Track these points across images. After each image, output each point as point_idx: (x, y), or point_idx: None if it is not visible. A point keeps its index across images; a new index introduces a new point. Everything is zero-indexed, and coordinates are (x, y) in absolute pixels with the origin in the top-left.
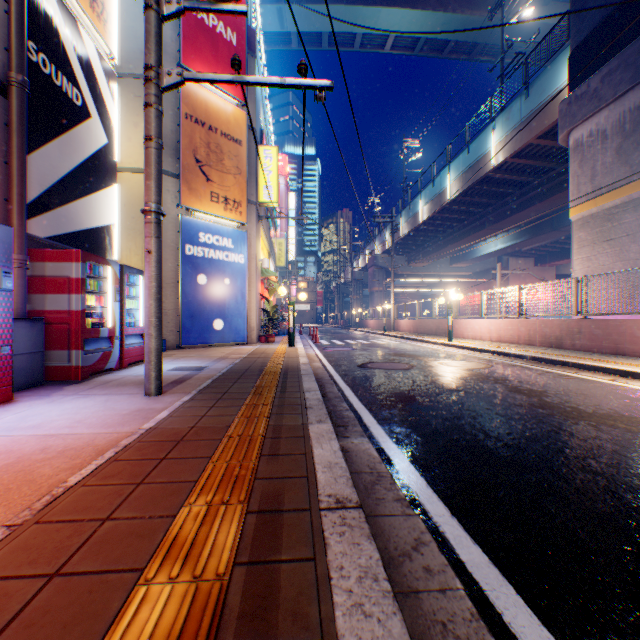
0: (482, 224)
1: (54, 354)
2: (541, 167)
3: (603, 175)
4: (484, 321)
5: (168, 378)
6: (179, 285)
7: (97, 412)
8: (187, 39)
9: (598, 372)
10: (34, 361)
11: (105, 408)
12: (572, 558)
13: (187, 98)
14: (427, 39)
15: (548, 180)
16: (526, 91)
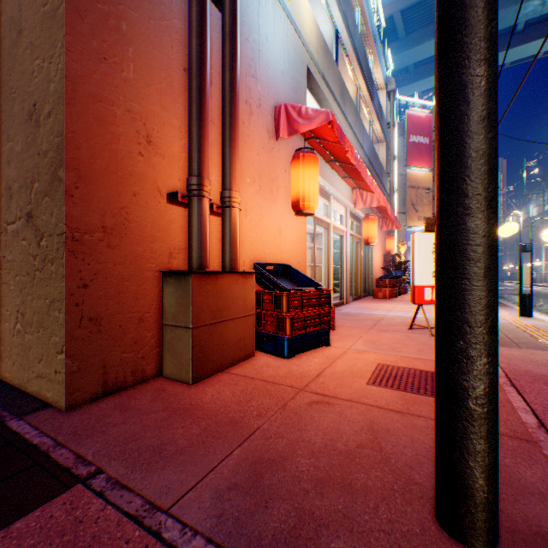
0: None
1: None
2: None
3: None
4: None
5: None
6: None
7: None
8: (407, 154)
9: None
10: None
11: None
12: None
13: (407, 179)
14: None
15: None
16: None
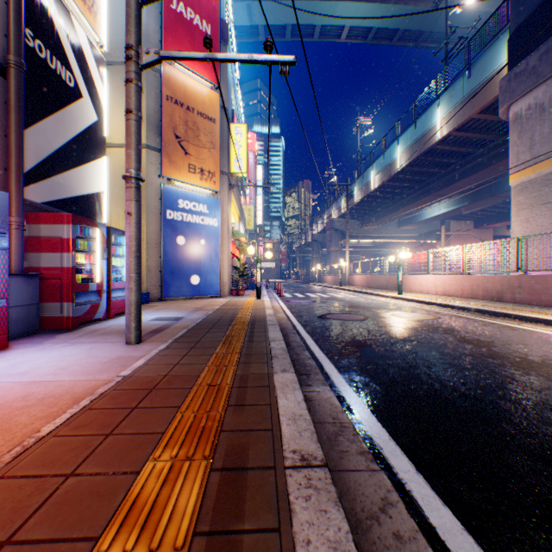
0: (427, 191)
1: (48, 306)
2: (481, 139)
3: (541, 144)
4: (430, 277)
5: (148, 327)
6: (161, 245)
7: (81, 359)
8: (168, 30)
9: (540, 323)
10: (30, 312)
11: (88, 356)
12: (550, 525)
13: (168, 82)
14: (378, 29)
15: (488, 151)
16: (468, 71)
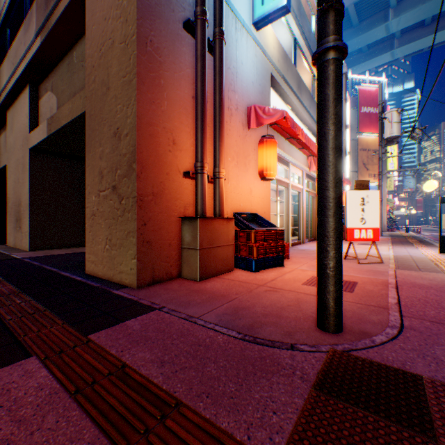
0: None
1: None
2: None
3: None
4: None
5: None
6: None
7: None
8: (359, 122)
9: None
10: None
11: None
12: None
13: (359, 143)
14: None
15: None
16: None
